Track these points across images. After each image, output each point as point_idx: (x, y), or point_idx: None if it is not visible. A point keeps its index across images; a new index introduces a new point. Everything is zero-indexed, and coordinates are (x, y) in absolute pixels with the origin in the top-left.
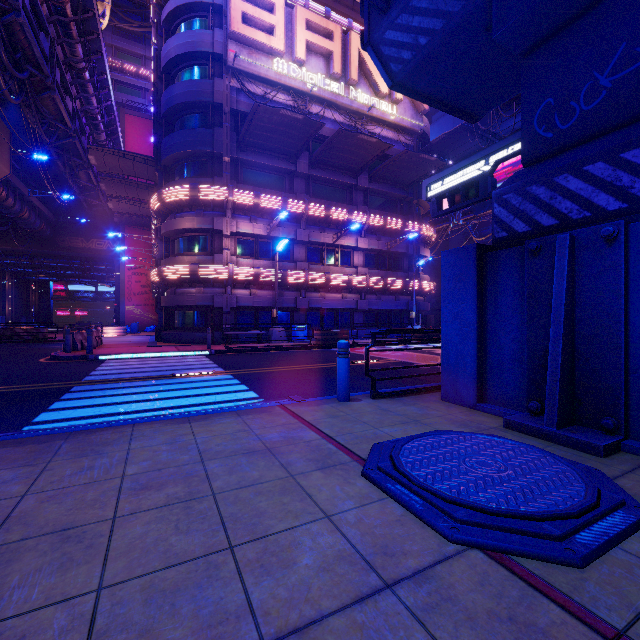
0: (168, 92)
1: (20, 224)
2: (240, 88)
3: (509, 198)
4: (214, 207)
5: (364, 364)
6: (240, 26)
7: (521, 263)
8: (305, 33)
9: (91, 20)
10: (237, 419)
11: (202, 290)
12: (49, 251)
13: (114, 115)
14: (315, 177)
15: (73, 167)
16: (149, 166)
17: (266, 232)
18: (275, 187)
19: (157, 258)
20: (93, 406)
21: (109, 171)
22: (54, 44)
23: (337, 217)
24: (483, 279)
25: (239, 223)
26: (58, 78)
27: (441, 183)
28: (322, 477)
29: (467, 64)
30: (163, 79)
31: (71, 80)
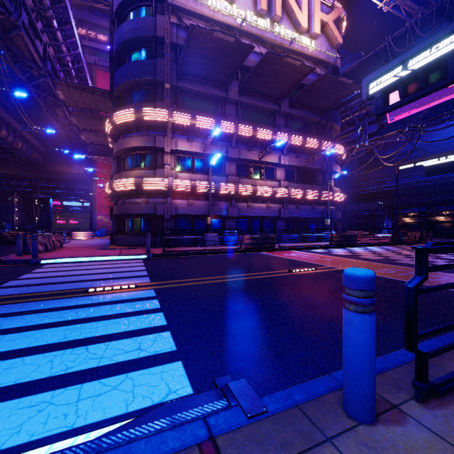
0: (118, 31)
1: (16, 153)
2: (179, 24)
3: None
4: (156, 128)
5: (304, 273)
6: None
7: None
8: None
9: None
10: None
11: (146, 200)
12: (42, 175)
13: (82, 63)
14: (243, 103)
15: (49, 104)
16: (106, 99)
17: (201, 150)
18: (209, 112)
19: (111, 174)
20: None
21: (76, 106)
22: None
23: (263, 137)
24: None
25: (178, 142)
26: (25, 19)
27: (387, 76)
28: None
29: None
30: (115, 23)
31: (43, 29)
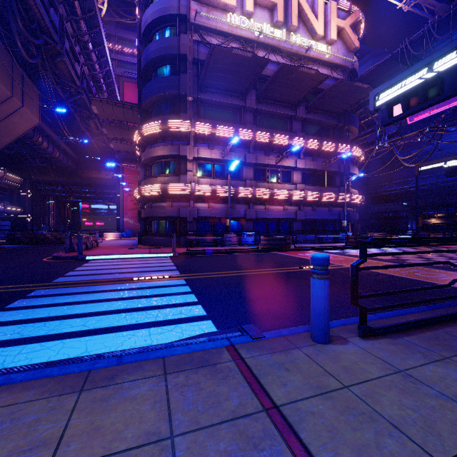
0: (146, 50)
1: (54, 161)
2: (200, 41)
3: None
4: (180, 138)
5: None
6: None
7: None
8: None
9: None
10: (158, 386)
11: (171, 204)
12: (74, 180)
13: (112, 78)
14: (261, 110)
15: (84, 117)
16: (134, 112)
17: (221, 156)
18: (228, 120)
19: (139, 180)
20: (22, 322)
21: (107, 118)
22: (63, 19)
23: (279, 142)
24: None
25: (200, 150)
26: (67, 46)
27: (392, 90)
28: None
29: None
30: (143, 42)
31: (80, 51)
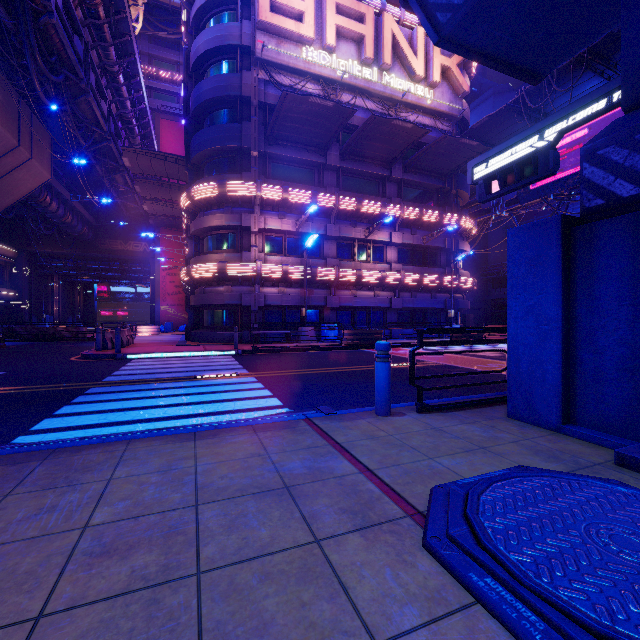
0: (197, 89)
1: (64, 228)
2: (268, 80)
3: (607, 153)
4: (242, 203)
5: (401, 367)
6: (268, 15)
7: (633, 236)
8: (335, 18)
9: (123, 22)
10: (252, 437)
11: (230, 288)
12: (91, 254)
13: (148, 118)
14: (346, 169)
15: (110, 170)
16: (180, 166)
17: (295, 228)
18: (304, 181)
19: (187, 257)
20: (101, 412)
21: (142, 173)
22: (88, 47)
23: (369, 210)
24: (570, 261)
25: (267, 219)
26: (93, 81)
27: (490, 163)
28: (362, 547)
29: (534, 3)
30: (193, 77)
31: (107, 85)
